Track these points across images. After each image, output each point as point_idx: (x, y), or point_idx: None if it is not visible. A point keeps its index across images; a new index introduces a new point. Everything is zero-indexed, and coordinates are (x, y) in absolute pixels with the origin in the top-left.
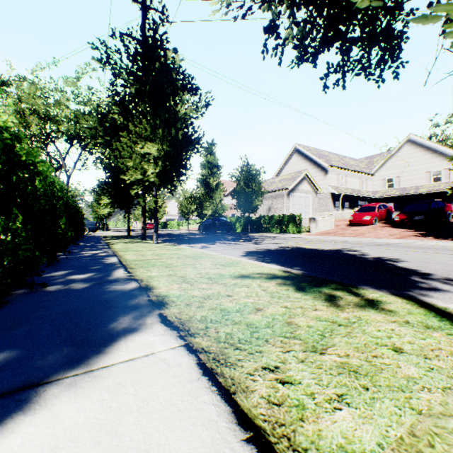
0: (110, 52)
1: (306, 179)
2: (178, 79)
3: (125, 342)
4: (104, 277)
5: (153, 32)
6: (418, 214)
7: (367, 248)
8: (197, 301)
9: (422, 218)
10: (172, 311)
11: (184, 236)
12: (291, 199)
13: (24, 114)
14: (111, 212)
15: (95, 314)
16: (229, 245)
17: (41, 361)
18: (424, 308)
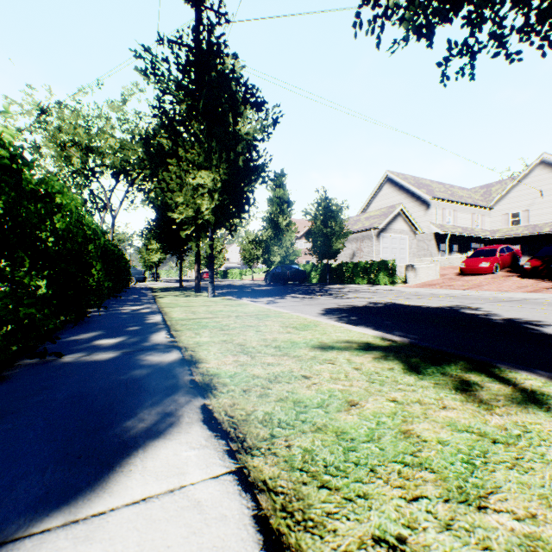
0: (156, 61)
1: (401, 215)
2: (239, 92)
3: (143, 459)
4: (139, 343)
5: (208, 33)
6: None
7: (490, 305)
8: (259, 385)
9: None
10: (221, 402)
11: (247, 288)
12: (381, 242)
13: (65, 146)
14: (162, 259)
15: (111, 403)
16: (303, 299)
17: (4, 493)
18: None
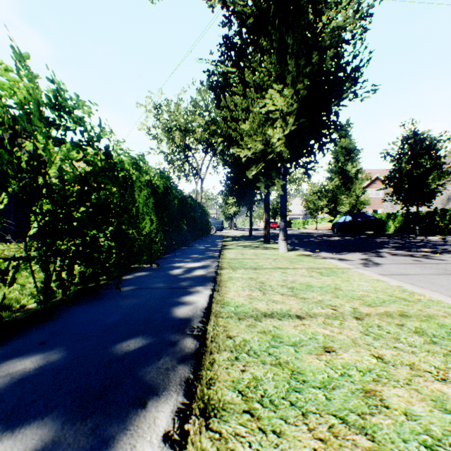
0: None
1: None
2: None
3: None
4: None
5: None
6: None
7: None
8: None
9: None
10: None
11: (315, 238)
12: None
13: (171, 131)
14: (236, 212)
15: None
16: (418, 260)
17: None
18: None
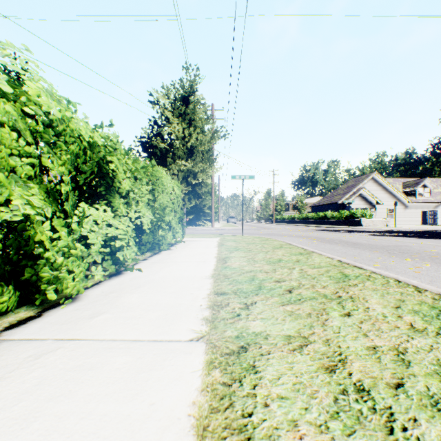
0: None
1: None
2: None
3: None
4: None
5: (17, 75)
6: None
7: None
8: None
9: None
10: None
11: None
12: None
13: None
14: None
15: None
16: None
17: None
18: None
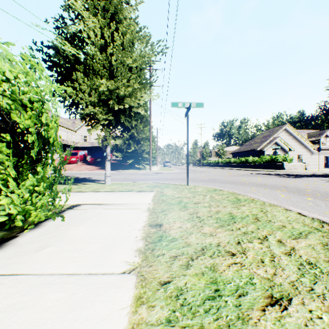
0: None
1: None
2: None
3: None
4: None
5: None
6: (99, 158)
7: (77, 175)
8: None
9: (101, 160)
10: None
11: None
12: None
13: None
14: None
15: None
16: None
17: None
18: (98, 183)
